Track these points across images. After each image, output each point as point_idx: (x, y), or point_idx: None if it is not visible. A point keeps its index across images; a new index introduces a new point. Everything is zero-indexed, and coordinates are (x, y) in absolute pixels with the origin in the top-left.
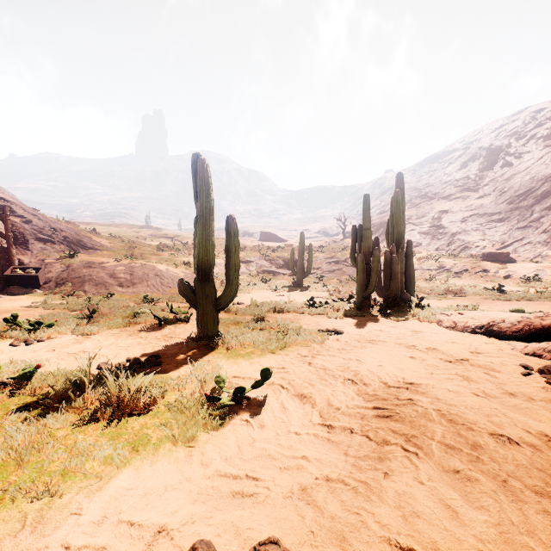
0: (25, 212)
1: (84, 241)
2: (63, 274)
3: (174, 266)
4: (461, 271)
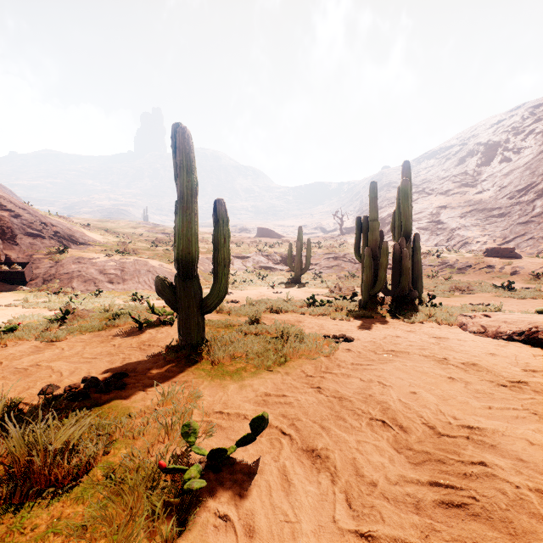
0: (14, 206)
1: (76, 236)
2: (51, 270)
3: (167, 262)
4: (465, 267)
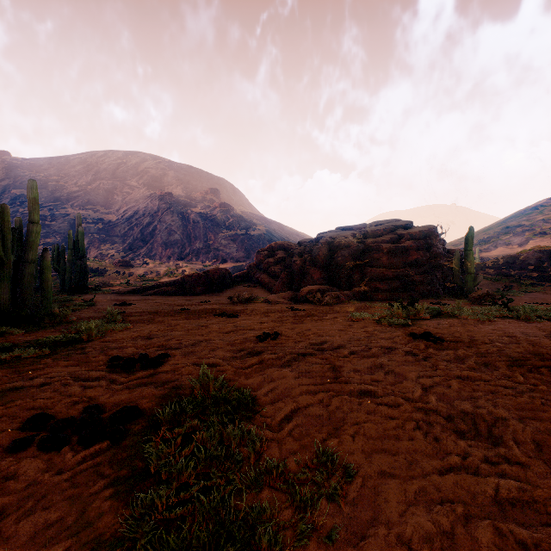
0: None
1: None
2: None
3: None
4: (104, 272)
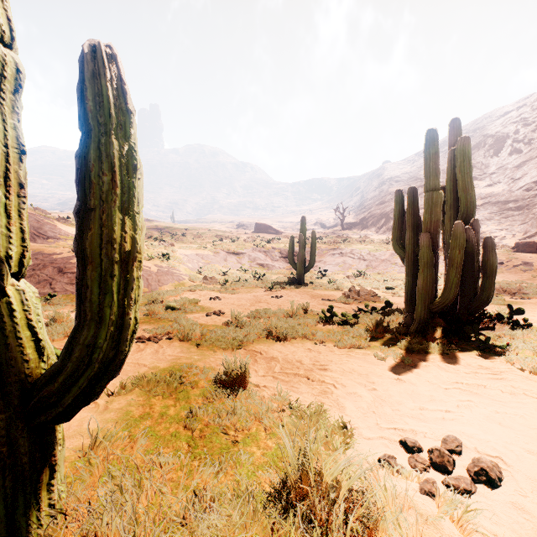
0: None
1: (45, 229)
2: None
3: (147, 258)
4: None
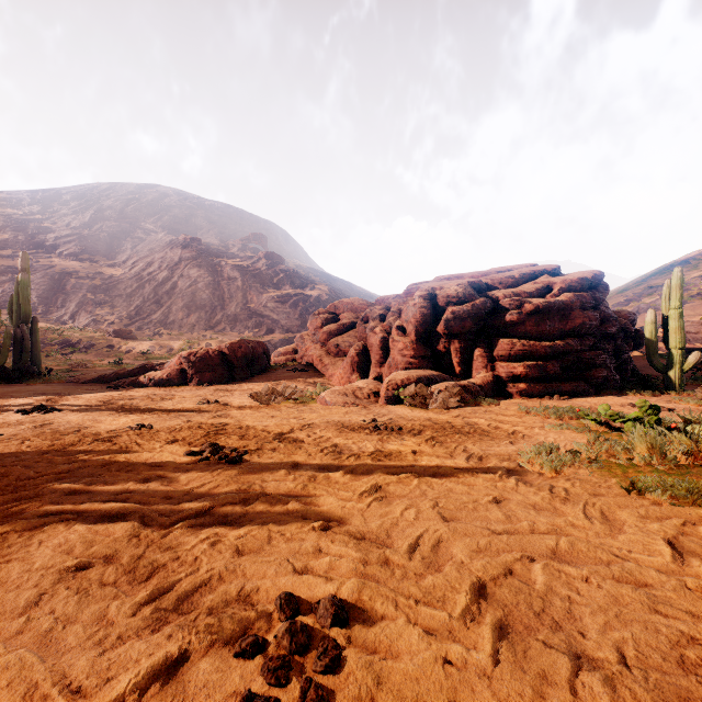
0: None
1: None
2: None
3: None
4: (89, 346)
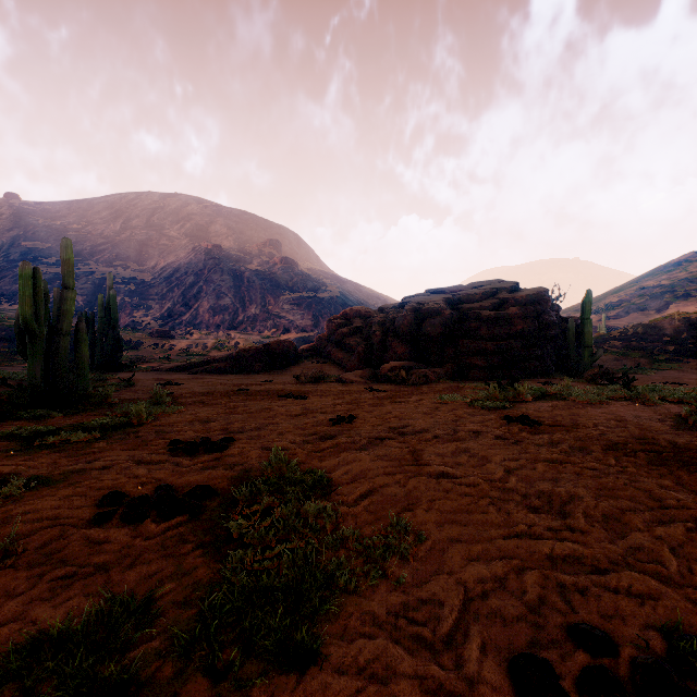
0: None
1: None
2: None
3: None
4: (138, 345)
